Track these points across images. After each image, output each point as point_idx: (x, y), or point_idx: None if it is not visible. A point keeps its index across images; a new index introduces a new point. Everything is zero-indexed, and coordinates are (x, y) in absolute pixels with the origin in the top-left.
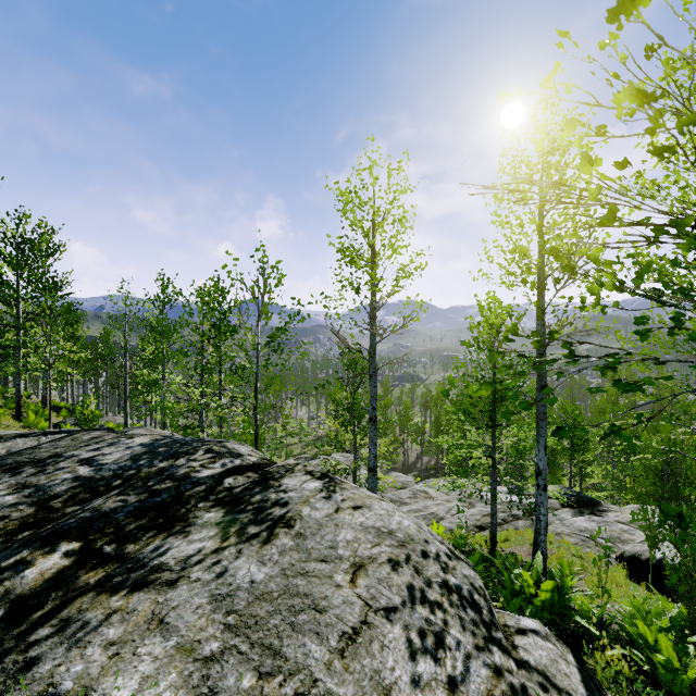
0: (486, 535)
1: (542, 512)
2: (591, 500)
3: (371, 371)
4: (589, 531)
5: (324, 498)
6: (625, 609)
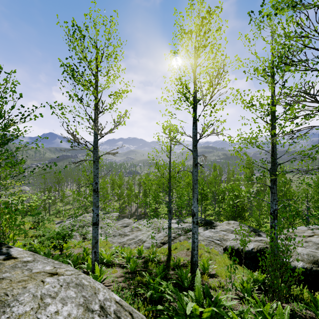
0: (166, 248)
1: (195, 237)
2: (210, 222)
3: (94, 158)
4: (211, 237)
5: None
6: (237, 285)
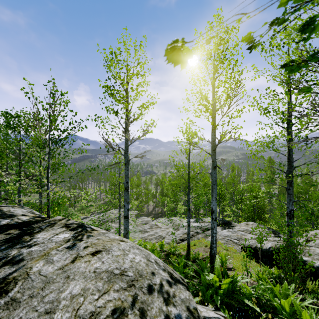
0: (185, 244)
1: (214, 232)
2: (228, 222)
3: (125, 161)
4: (229, 236)
5: (67, 248)
6: (253, 277)
